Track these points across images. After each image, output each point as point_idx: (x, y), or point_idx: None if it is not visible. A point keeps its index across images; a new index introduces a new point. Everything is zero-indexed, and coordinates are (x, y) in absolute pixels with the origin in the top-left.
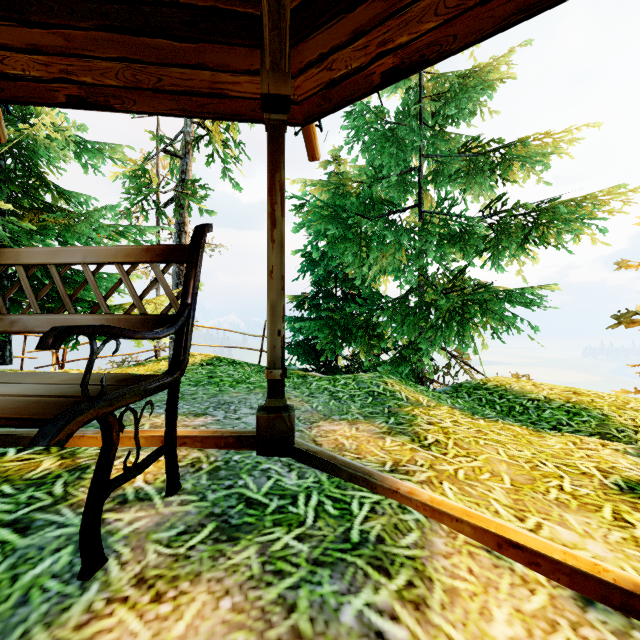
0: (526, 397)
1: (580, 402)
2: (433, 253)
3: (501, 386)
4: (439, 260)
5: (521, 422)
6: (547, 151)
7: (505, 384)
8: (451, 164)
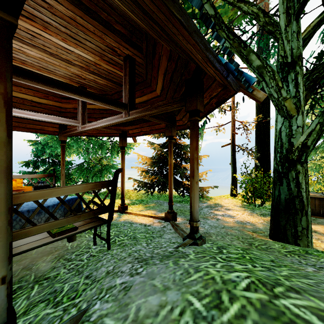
0: (116, 193)
1: (128, 193)
2: (92, 151)
3: None
4: (94, 153)
5: None
6: None
7: None
8: None
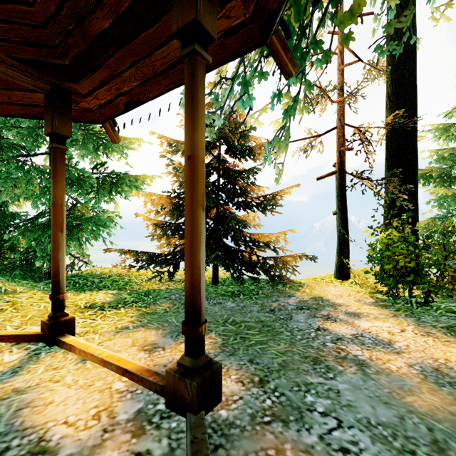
0: (99, 277)
1: (125, 275)
2: None
3: (90, 273)
4: None
5: (77, 290)
6: (126, 145)
7: (94, 272)
8: (75, 132)
